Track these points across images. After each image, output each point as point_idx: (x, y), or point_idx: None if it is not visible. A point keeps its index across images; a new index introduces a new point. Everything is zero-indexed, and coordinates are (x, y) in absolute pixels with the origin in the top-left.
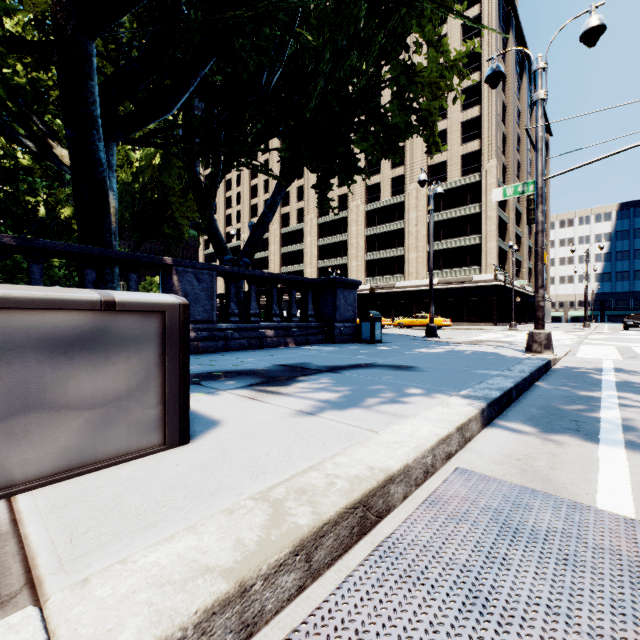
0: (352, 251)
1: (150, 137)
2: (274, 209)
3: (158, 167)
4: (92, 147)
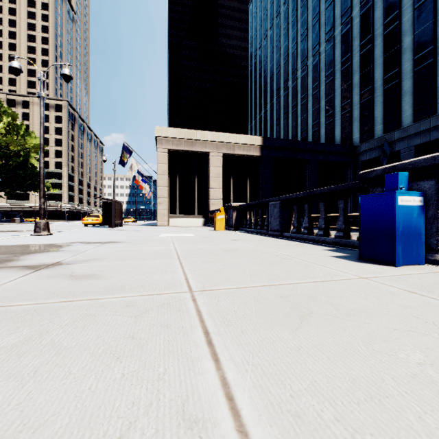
0: None
1: None
2: None
3: None
4: None
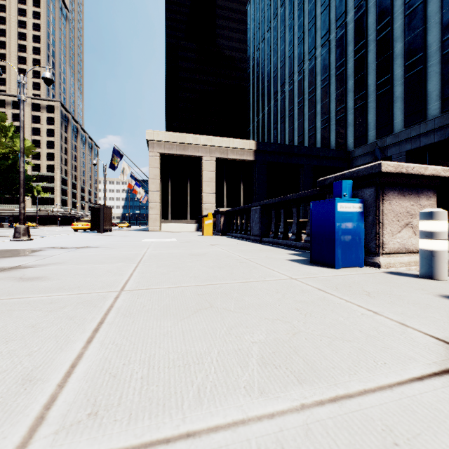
0: None
1: None
2: None
3: None
4: None
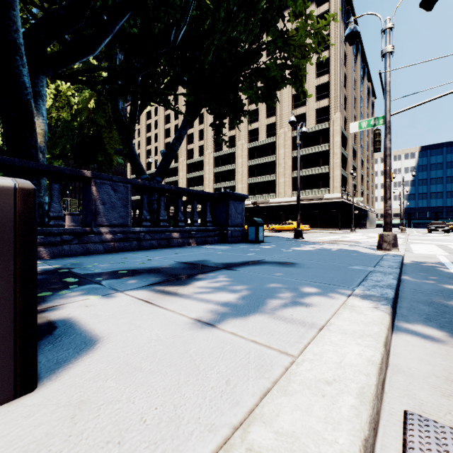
0: (238, 177)
1: (77, 75)
2: (180, 140)
3: (93, 110)
4: (16, 71)
